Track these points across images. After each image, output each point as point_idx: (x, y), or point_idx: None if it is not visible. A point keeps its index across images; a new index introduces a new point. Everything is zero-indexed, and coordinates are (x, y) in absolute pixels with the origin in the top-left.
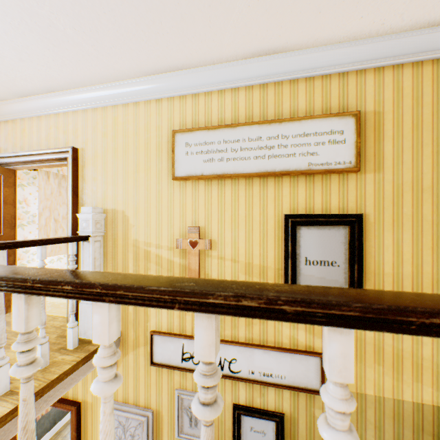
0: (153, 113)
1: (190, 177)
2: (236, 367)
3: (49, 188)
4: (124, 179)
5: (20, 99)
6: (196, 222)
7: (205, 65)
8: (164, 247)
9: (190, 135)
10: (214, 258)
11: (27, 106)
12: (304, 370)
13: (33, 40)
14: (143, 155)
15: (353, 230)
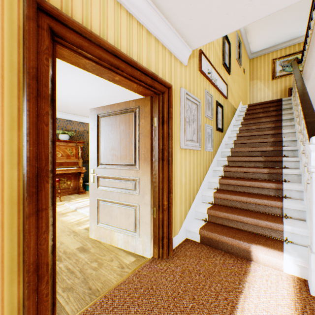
0: None
1: None
2: (217, 83)
3: None
4: None
5: None
6: None
7: None
8: None
9: None
10: None
11: None
12: (225, 90)
13: None
14: None
15: (229, 47)
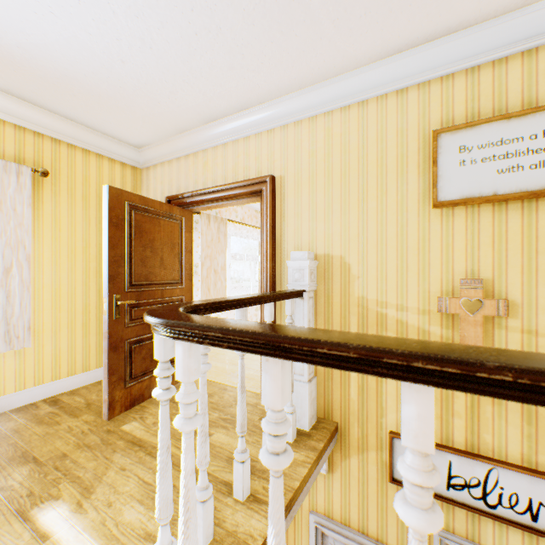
0: (391, 112)
1: (469, 200)
2: None
3: (209, 233)
4: (343, 211)
5: (205, 126)
6: (474, 271)
7: (503, 13)
8: (411, 310)
9: (469, 132)
10: (513, 331)
11: (211, 134)
12: None
13: (259, 31)
14: (373, 175)
15: None
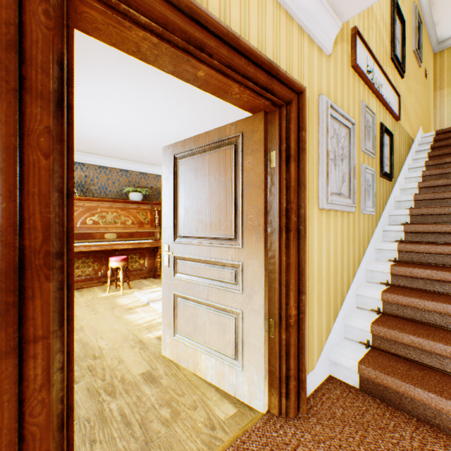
0: None
1: None
2: (382, 92)
3: None
4: None
5: None
6: None
7: None
8: None
9: None
10: None
11: None
12: (395, 104)
13: None
14: None
15: (402, 29)
